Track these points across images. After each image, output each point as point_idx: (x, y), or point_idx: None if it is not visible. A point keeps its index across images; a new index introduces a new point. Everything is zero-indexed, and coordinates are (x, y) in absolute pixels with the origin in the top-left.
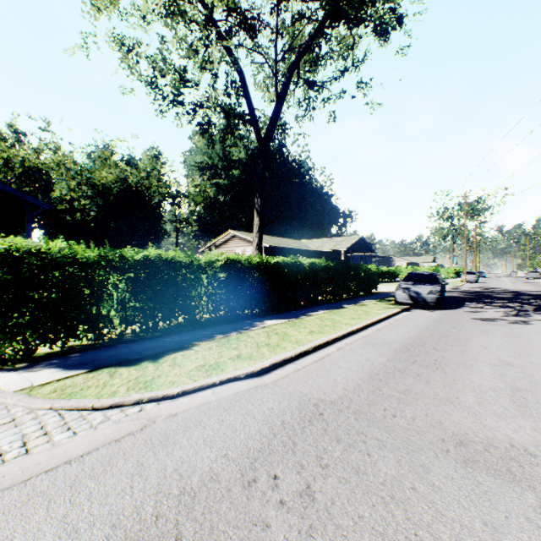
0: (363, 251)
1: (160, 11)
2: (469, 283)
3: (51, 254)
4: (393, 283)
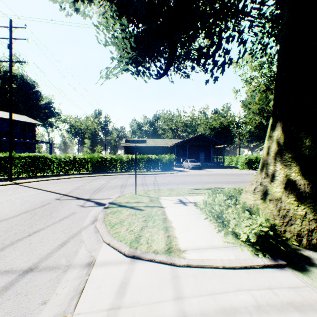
0: None
1: (256, 100)
2: None
3: (250, 157)
4: None
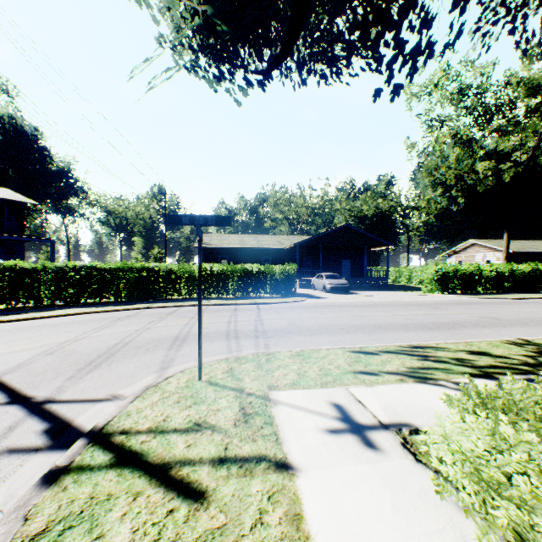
0: None
1: (452, 160)
2: None
3: (444, 268)
4: None
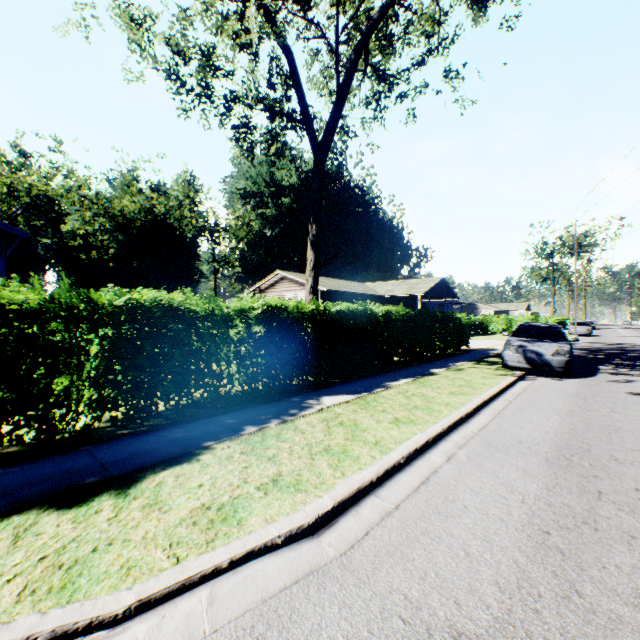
0: (443, 296)
1: None
2: (581, 337)
3: None
4: (483, 337)
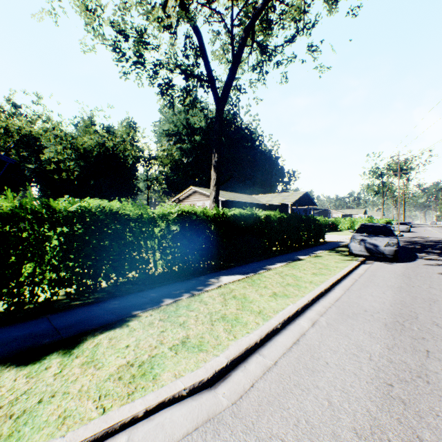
0: (307, 204)
1: None
2: (402, 233)
3: None
4: (334, 232)
